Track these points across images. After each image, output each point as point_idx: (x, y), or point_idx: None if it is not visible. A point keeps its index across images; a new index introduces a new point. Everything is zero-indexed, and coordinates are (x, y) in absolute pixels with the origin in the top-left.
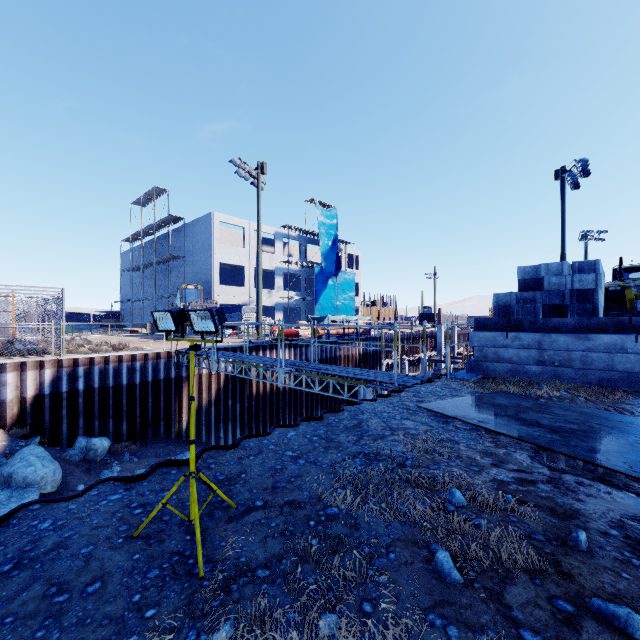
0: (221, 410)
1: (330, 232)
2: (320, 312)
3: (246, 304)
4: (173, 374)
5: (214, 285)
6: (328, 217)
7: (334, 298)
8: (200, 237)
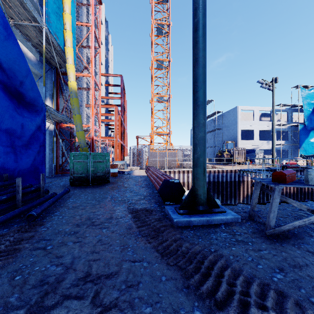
0: None
1: (311, 102)
2: (303, 152)
3: (254, 149)
4: (237, 179)
5: (238, 140)
6: (309, 93)
7: None
8: (230, 118)
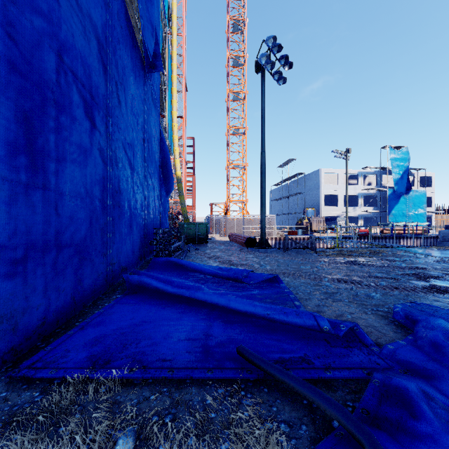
0: None
1: (401, 165)
2: (392, 219)
3: (339, 216)
4: (309, 246)
5: (321, 207)
6: (399, 155)
7: (405, 210)
8: (313, 182)
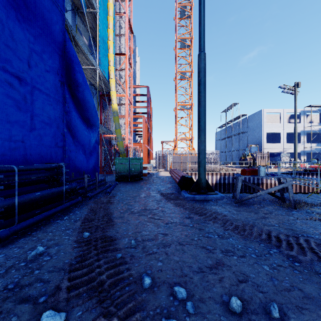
0: None
1: None
2: None
3: (281, 152)
4: (255, 181)
5: (263, 144)
6: None
7: None
8: (255, 122)
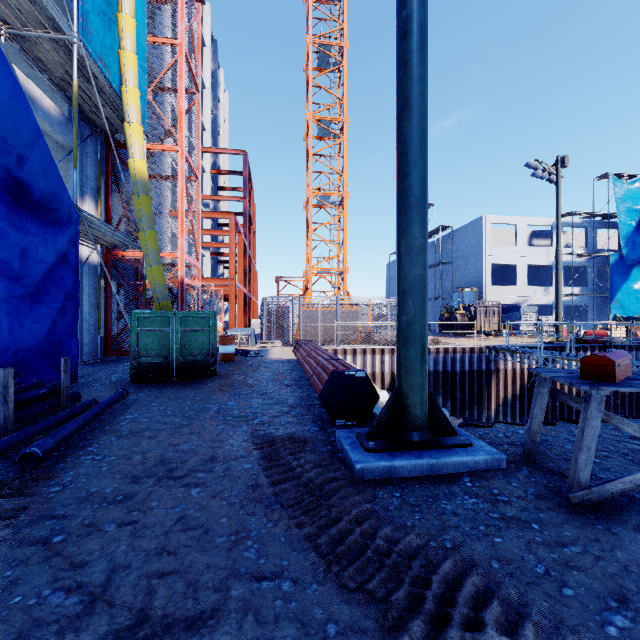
0: (525, 405)
1: (634, 209)
2: (618, 310)
3: (518, 303)
4: (483, 367)
5: (485, 286)
6: (631, 190)
7: None
8: (468, 242)
